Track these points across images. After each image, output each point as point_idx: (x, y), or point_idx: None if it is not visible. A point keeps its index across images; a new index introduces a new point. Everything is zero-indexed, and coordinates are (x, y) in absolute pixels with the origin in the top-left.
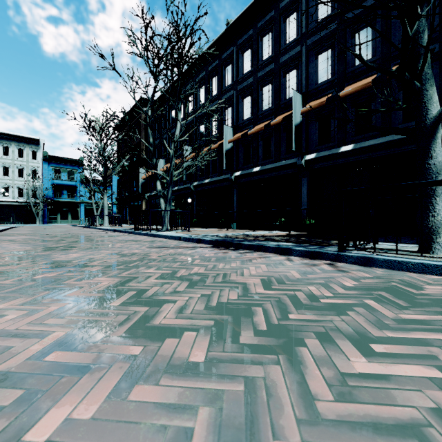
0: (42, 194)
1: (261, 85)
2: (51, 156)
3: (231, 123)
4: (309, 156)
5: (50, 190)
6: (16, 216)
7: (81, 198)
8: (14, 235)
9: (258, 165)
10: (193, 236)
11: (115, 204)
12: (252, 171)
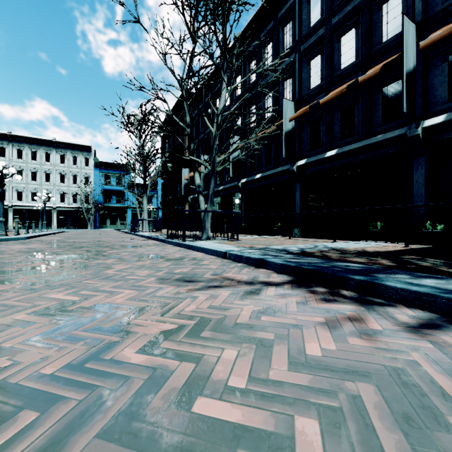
0: (93, 199)
1: (338, 35)
2: (101, 162)
3: (292, 97)
4: (430, 120)
5: (100, 195)
6: (71, 221)
7: (128, 203)
8: (30, 243)
9: (333, 148)
10: (246, 251)
11: (161, 208)
12: (324, 156)
